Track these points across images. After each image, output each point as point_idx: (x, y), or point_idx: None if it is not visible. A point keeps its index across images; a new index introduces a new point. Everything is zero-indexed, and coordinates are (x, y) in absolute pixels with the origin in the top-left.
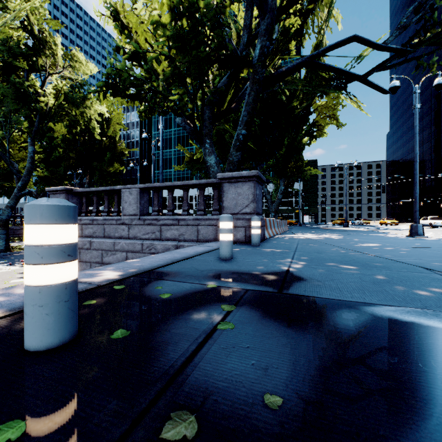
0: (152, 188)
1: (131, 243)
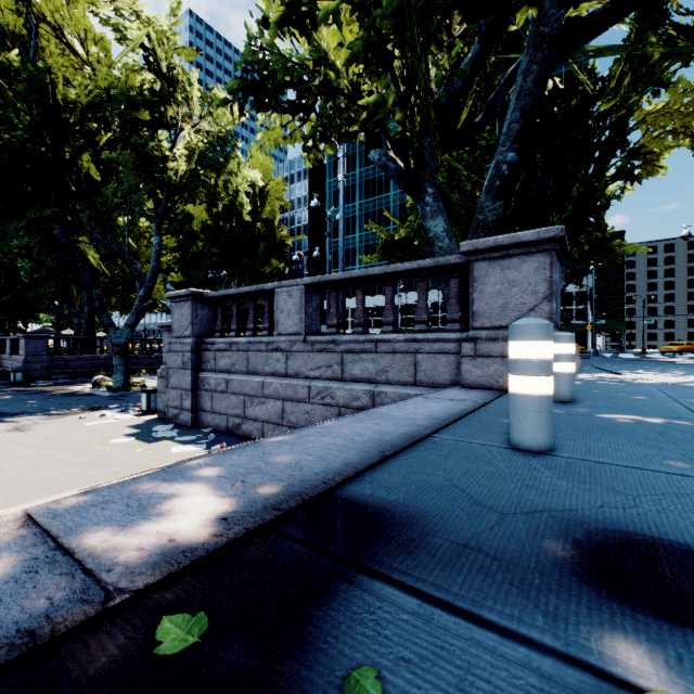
0: (327, 283)
1: (290, 384)
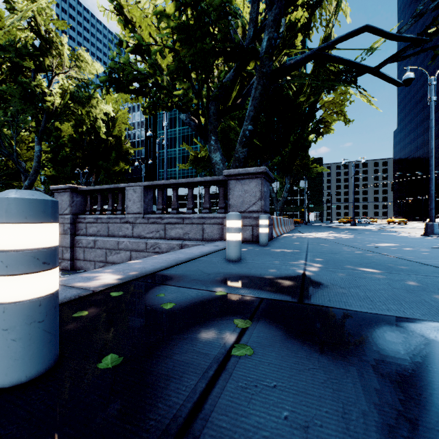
0: (157, 185)
1: (135, 242)
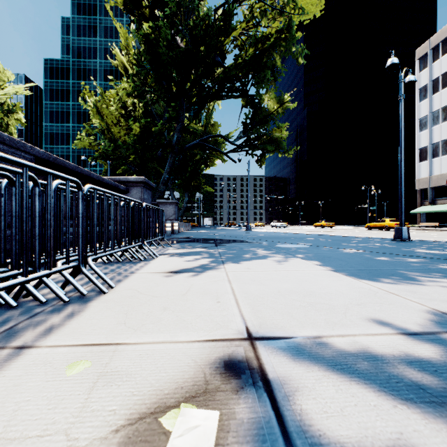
0: None
1: None
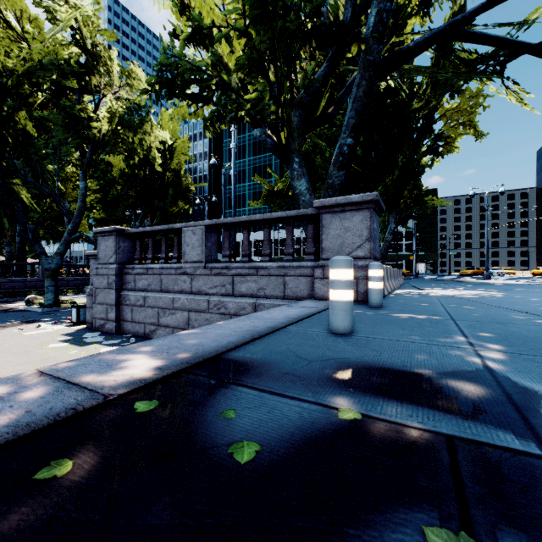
0: (222, 225)
1: (194, 299)
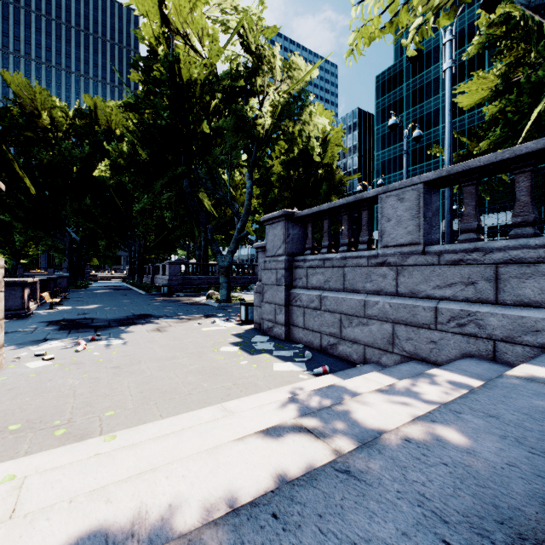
0: (463, 173)
1: (404, 305)
